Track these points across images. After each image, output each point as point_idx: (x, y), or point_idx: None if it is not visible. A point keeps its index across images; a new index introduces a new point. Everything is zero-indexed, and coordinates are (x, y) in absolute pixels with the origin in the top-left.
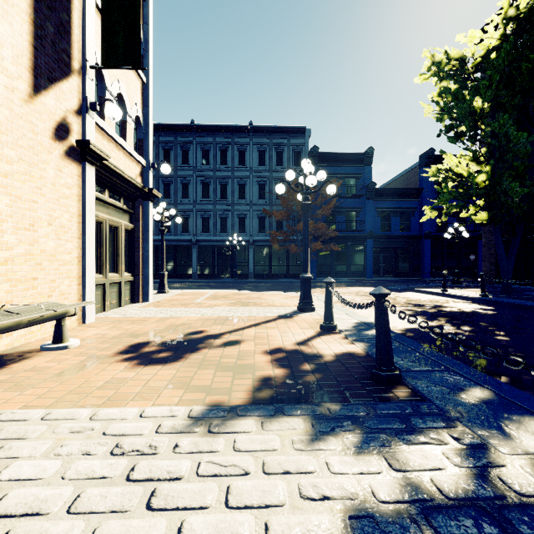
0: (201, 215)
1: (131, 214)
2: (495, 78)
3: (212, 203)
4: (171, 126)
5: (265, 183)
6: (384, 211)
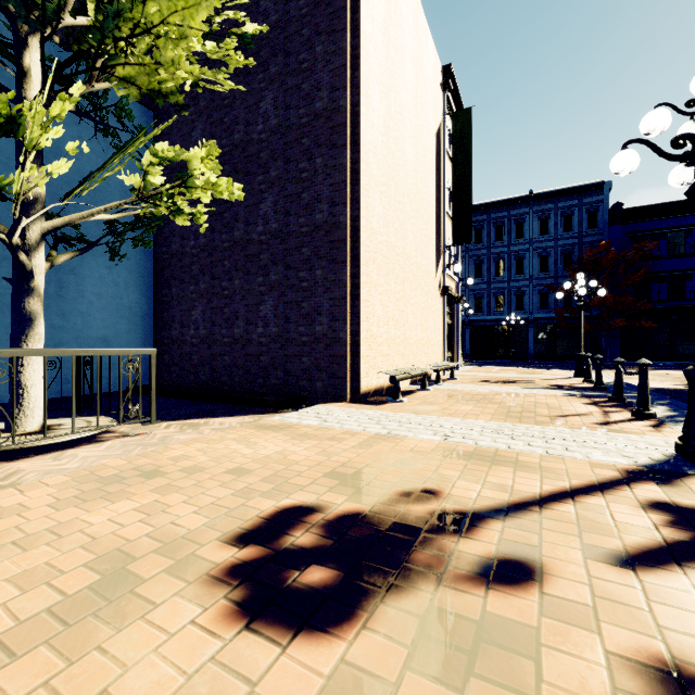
0: (474, 295)
1: (450, 314)
2: None
3: (485, 282)
4: None
5: (548, 253)
6: None
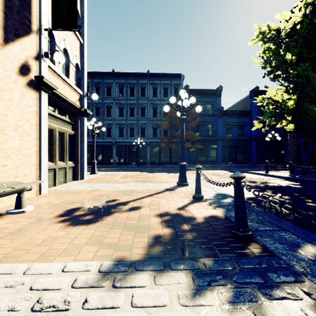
0: (118, 127)
1: (73, 124)
2: (299, 40)
3: (125, 119)
4: (100, 73)
5: (157, 107)
6: (228, 124)
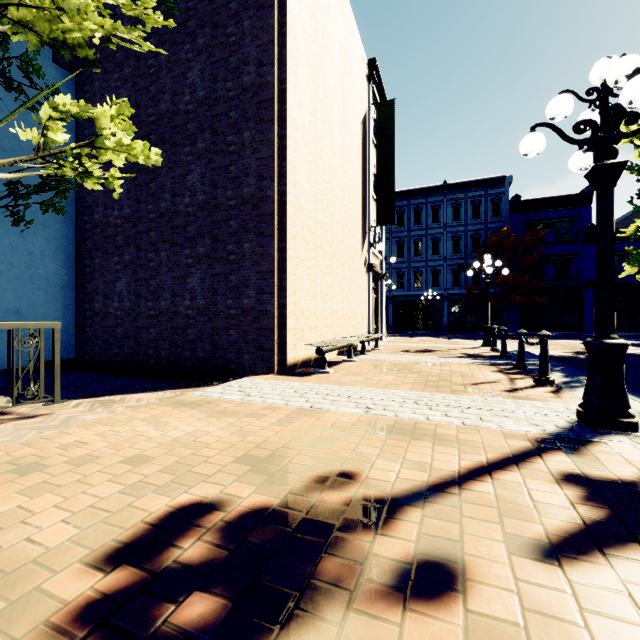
0: (396, 273)
1: (375, 289)
2: None
3: (406, 261)
4: None
5: (460, 237)
6: None
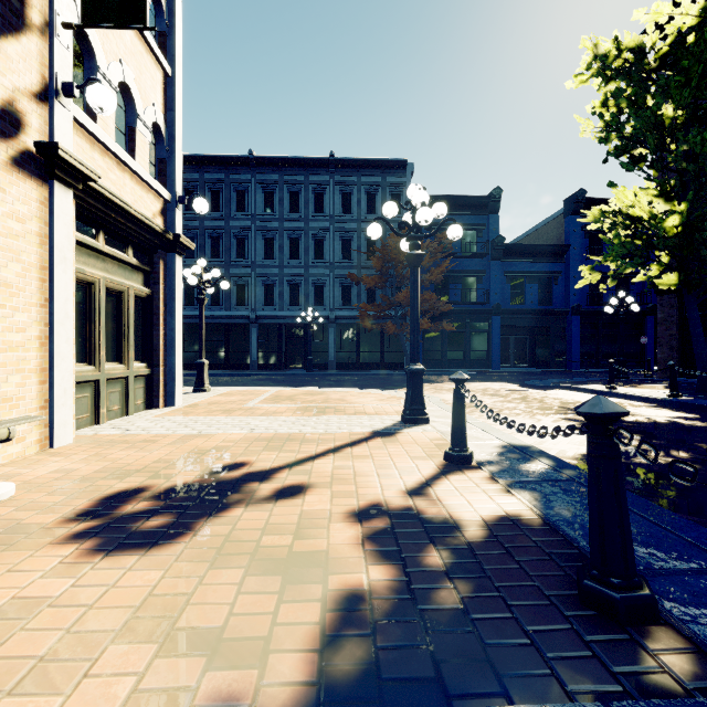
0: (263, 282)
1: (146, 272)
2: (695, 70)
3: (278, 265)
4: (221, 158)
5: (352, 237)
6: (515, 276)
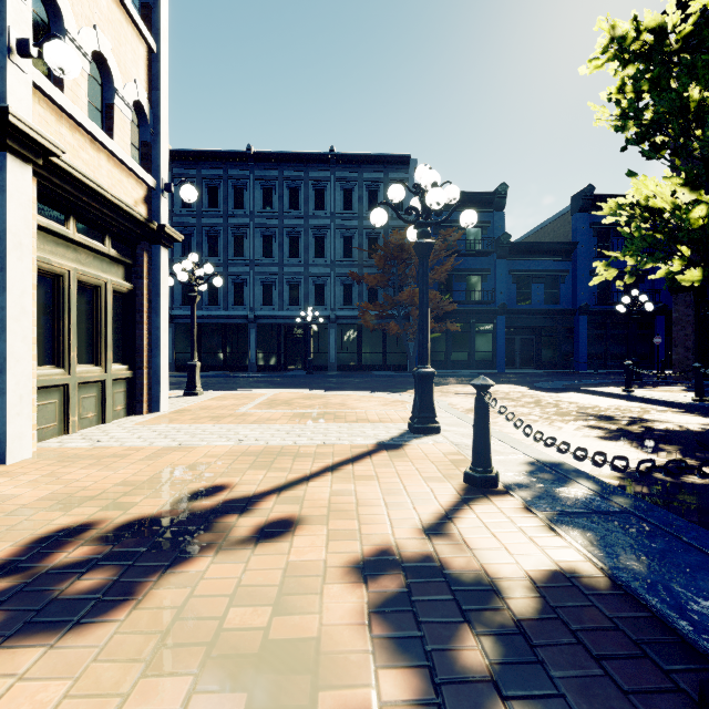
0: (261, 281)
1: (128, 265)
2: None
3: (277, 263)
4: (218, 154)
5: (353, 235)
6: (521, 275)
